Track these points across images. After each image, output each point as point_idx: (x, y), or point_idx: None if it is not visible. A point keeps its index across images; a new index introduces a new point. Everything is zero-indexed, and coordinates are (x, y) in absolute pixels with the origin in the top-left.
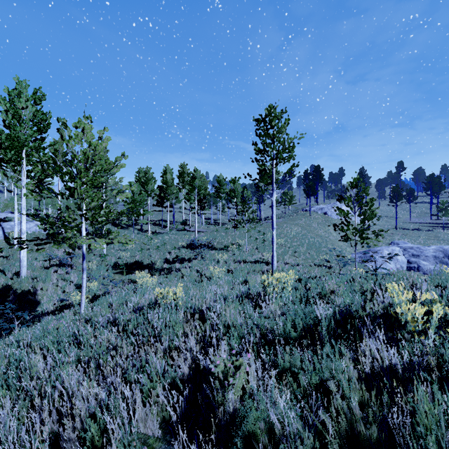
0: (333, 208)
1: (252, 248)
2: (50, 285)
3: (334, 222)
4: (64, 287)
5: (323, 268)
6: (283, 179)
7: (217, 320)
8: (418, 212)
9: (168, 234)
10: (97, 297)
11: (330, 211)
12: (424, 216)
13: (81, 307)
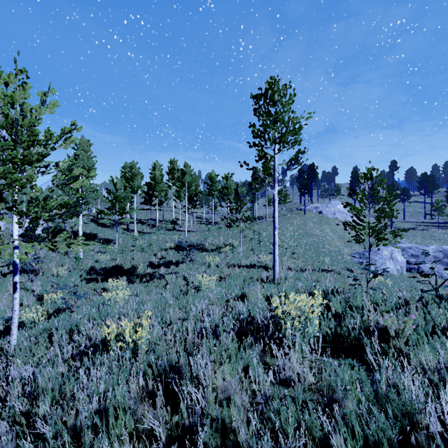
0: (342, 203)
1: (247, 249)
2: (6, 296)
3: (330, 221)
4: (23, 298)
5: (334, 275)
6: (288, 167)
7: (200, 398)
8: (411, 212)
9: (155, 234)
10: (58, 312)
11: (325, 210)
12: (418, 215)
13: (11, 340)
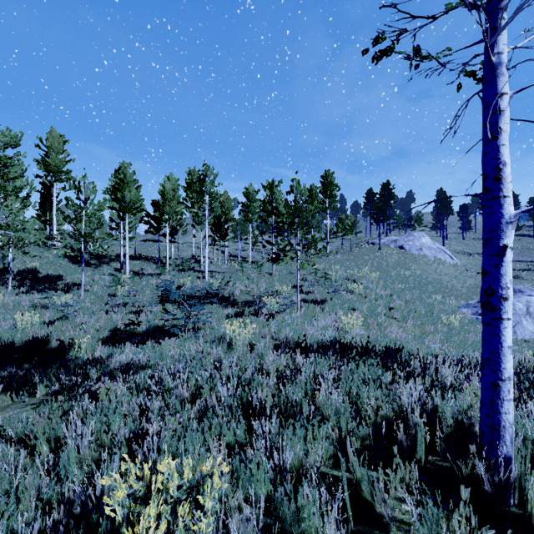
0: None
1: (308, 301)
2: None
3: (417, 260)
4: None
5: None
6: None
7: None
8: (518, 248)
9: (160, 276)
10: None
11: (408, 244)
12: (528, 252)
13: None
